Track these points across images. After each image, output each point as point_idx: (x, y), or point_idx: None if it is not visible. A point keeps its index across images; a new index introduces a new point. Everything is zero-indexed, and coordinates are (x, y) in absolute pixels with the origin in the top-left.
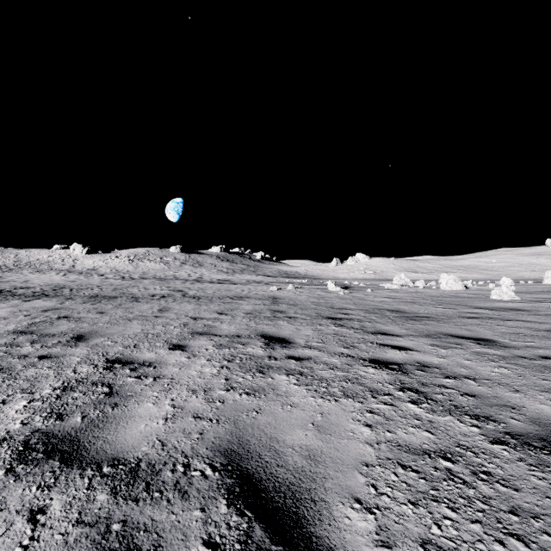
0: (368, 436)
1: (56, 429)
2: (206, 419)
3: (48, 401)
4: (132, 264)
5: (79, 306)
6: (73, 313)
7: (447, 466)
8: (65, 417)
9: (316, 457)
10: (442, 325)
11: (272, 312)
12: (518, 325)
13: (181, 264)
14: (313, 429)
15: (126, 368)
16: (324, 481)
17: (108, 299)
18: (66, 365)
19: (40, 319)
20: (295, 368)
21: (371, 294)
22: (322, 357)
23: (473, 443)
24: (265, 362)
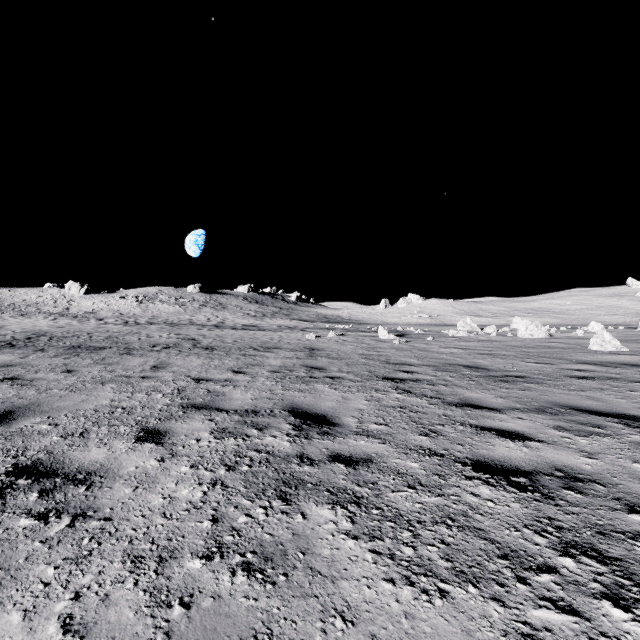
0: None
1: None
2: None
3: None
4: (140, 306)
5: (44, 362)
6: (28, 373)
7: None
8: None
9: None
10: (550, 389)
11: (308, 369)
12: None
13: (200, 306)
14: None
15: (33, 490)
16: None
17: (92, 350)
18: None
19: None
20: (346, 487)
21: (434, 344)
22: (390, 457)
23: None
24: (292, 469)
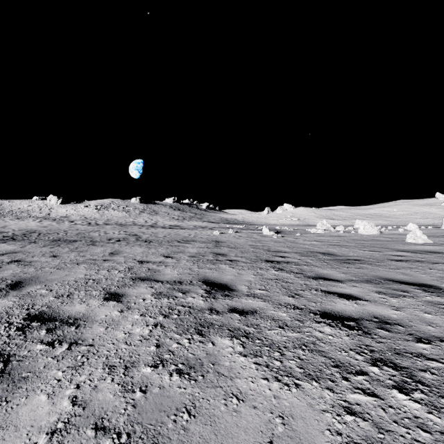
0: None
1: None
2: (112, 433)
3: None
4: (98, 212)
5: (37, 250)
6: (27, 257)
7: None
8: None
9: None
10: (377, 268)
11: (214, 255)
12: None
13: (140, 213)
14: None
15: (42, 329)
16: None
17: (68, 242)
18: None
19: None
20: (240, 327)
21: (301, 238)
22: (268, 310)
23: None
24: (205, 317)
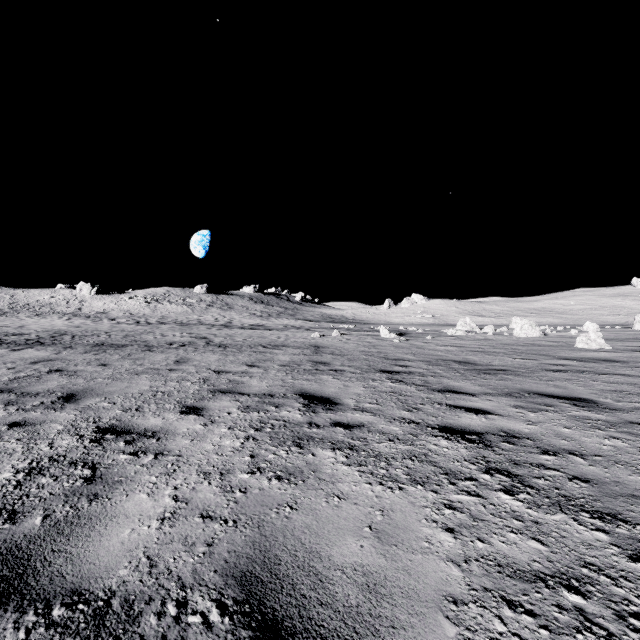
0: (452, 547)
1: (1, 537)
2: (219, 520)
3: (2, 491)
4: (149, 307)
5: (78, 357)
6: (69, 366)
7: (576, 603)
8: (19, 518)
9: (378, 587)
10: (524, 380)
11: (314, 363)
12: (618, 381)
13: (207, 307)
14: (371, 536)
15: (120, 441)
16: (392, 634)
17: (116, 347)
18: (42, 436)
19: (26, 373)
20: (344, 440)
21: (432, 342)
22: (378, 424)
23: (605, 561)
24: (304, 430)
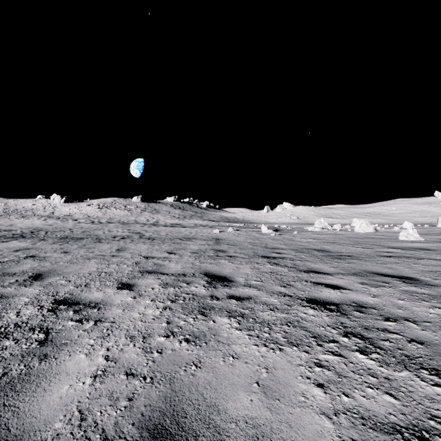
0: (323, 401)
1: None
2: (139, 377)
3: None
4: (101, 211)
5: (48, 247)
6: (40, 253)
7: None
8: None
9: (265, 439)
10: (365, 263)
11: (215, 251)
12: (432, 264)
13: (141, 211)
14: (259, 391)
15: (70, 310)
16: None
17: (76, 240)
18: (12, 306)
19: (9, 259)
20: (236, 310)
21: (298, 236)
22: (261, 297)
23: None
24: (207, 302)
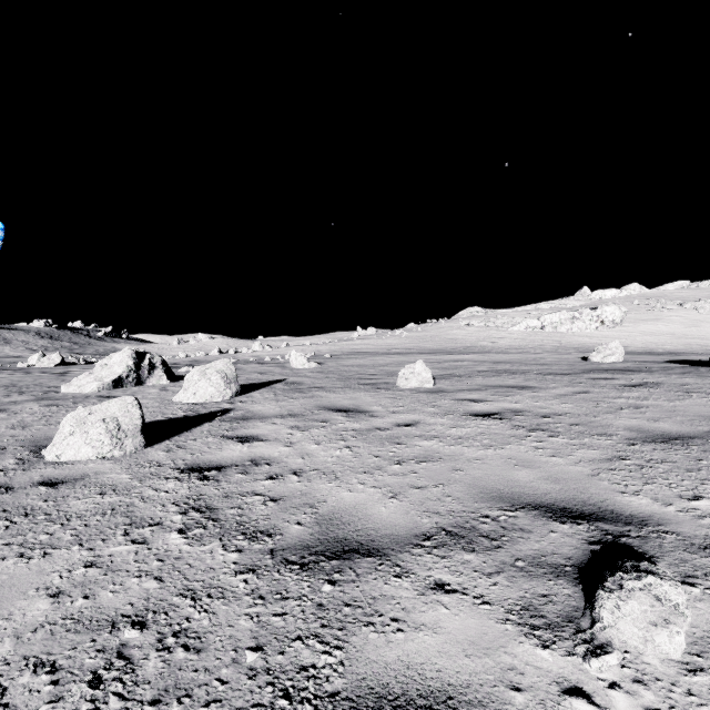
0: None
1: None
2: None
3: None
4: None
5: None
6: None
7: None
8: None
9: None
10: None
11: None
12: None
13: None
14: None
15: None
16: None
17: None
18: None
19: None
20: None
21: None
22: None
23: None
24: None
